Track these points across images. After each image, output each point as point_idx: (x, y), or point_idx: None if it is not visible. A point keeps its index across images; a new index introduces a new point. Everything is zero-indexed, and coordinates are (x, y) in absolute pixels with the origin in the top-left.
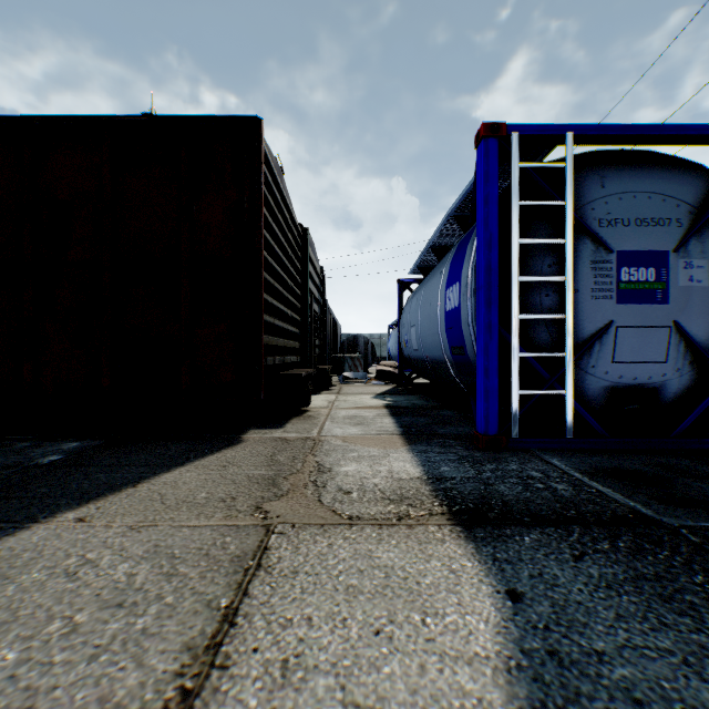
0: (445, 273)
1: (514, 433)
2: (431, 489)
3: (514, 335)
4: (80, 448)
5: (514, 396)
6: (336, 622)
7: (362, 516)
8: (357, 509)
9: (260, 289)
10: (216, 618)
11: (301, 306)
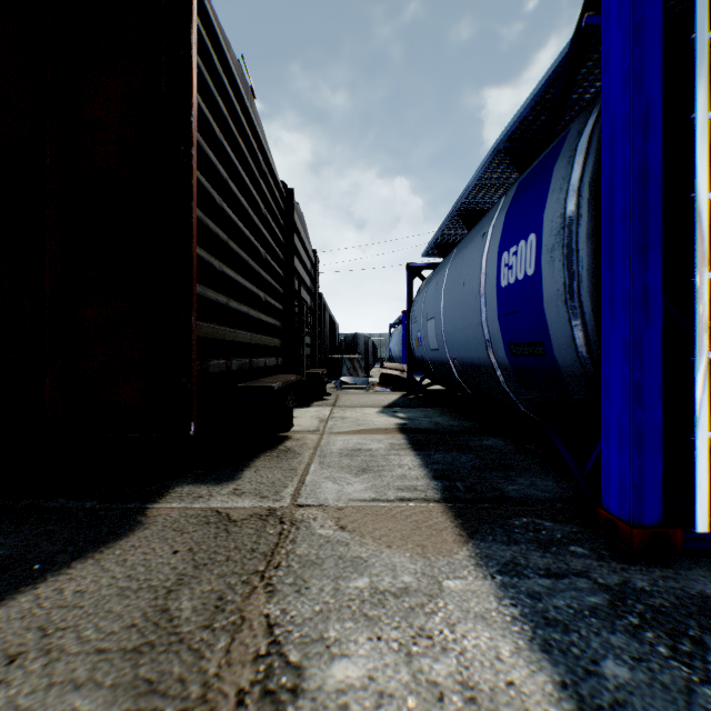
0: (496, 230)
1: (699, 522)
2: None
3: (699, 314)
4: None
5: (699, 443)
6: None
7: None
8: None
9: (189, 238)
10: None
11: (285, 291)
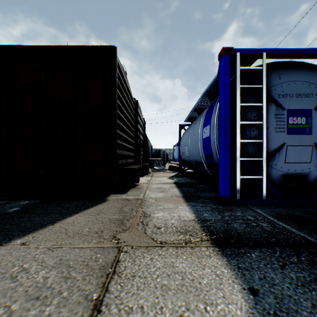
0: (202, 120)
1: (237, 197)
2: (200, 226)
3: (237, 149)
4: (29, 204)
5: (237, 179)
6: (157, 309)
7: (167, 242)
8: (164, 237)
9: (116, 128)
10: (90, 307)
11: (135, 136)
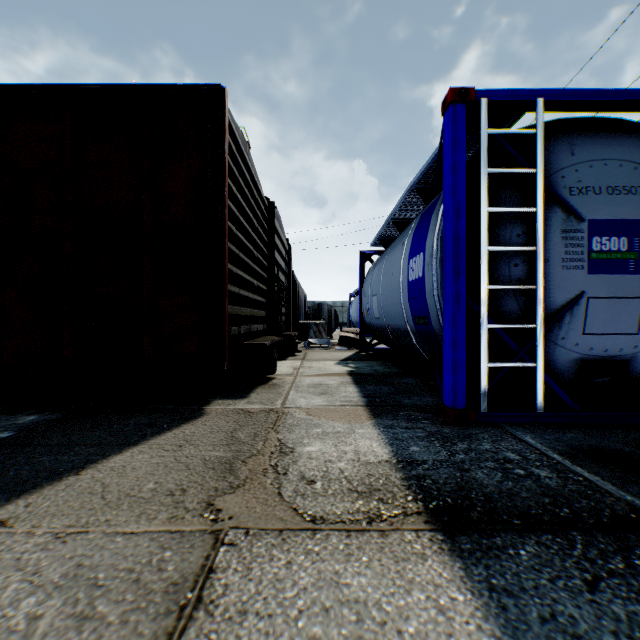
0: (408, 243)
1: (483, 407)
2: (402, 476)
3: (483, 306)
4: (35, 422)
5: (483, 368)
6: None
7: (327, 517)
8: (321, 505)
9: (224, 259)
10: None
11: (268, 276)
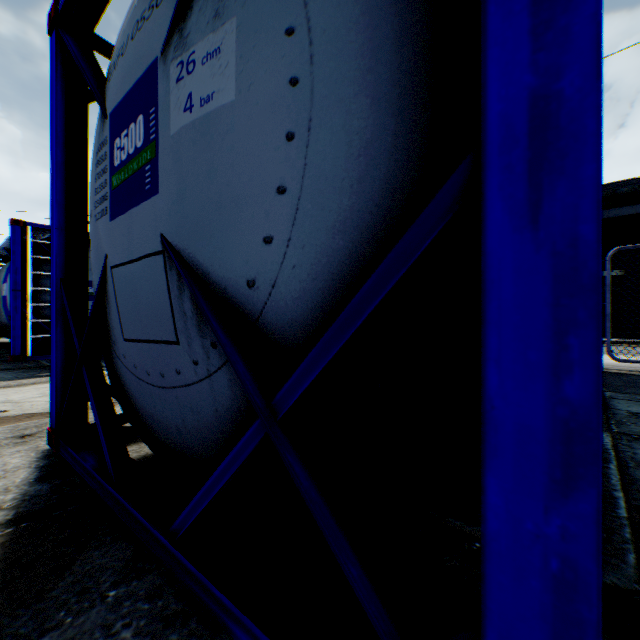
0: (6, 273)
1: (30, 354)
2: None
3: (30, 312)
4: None
5: (30, 338)
6: None
7: None
8: None
9: None
10: None
11: None
